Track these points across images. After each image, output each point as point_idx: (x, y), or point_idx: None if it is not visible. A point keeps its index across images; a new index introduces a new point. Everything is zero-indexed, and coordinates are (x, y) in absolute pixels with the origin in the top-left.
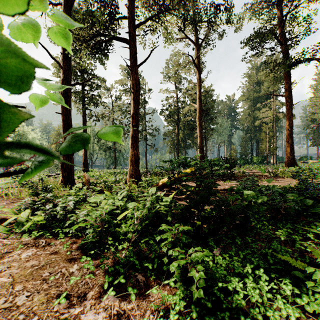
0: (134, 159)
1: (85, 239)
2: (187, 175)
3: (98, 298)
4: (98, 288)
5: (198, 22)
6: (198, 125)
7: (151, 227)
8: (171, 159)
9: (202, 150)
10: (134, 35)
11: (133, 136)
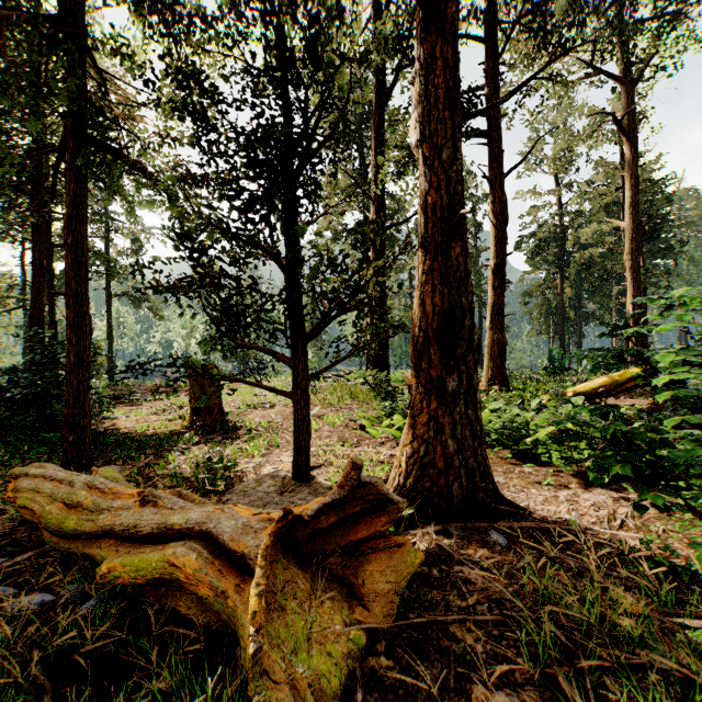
0: (497, 349)
1: (514, 448)
2: (632, 379)
3: (585, 489)
4: (576, 484)
5: None
6: (630, 270)
7: (604, 445)
8: (551, 349)
9: None
10: (495, 118)
11: (494, 307)
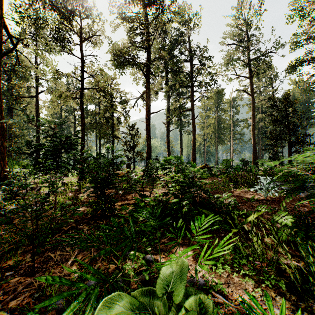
0: (193, 160)
1: None
2: (203, 166)
3: None
4: None
5: (251, 60)
6: (252, 135)
7: None
8: (240, 159)
9: (254, 153)
10: (193, 105)
11: (192, 150)
